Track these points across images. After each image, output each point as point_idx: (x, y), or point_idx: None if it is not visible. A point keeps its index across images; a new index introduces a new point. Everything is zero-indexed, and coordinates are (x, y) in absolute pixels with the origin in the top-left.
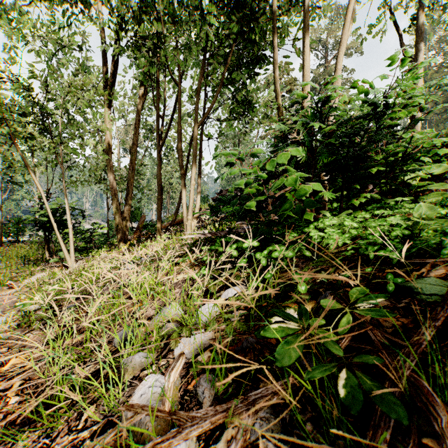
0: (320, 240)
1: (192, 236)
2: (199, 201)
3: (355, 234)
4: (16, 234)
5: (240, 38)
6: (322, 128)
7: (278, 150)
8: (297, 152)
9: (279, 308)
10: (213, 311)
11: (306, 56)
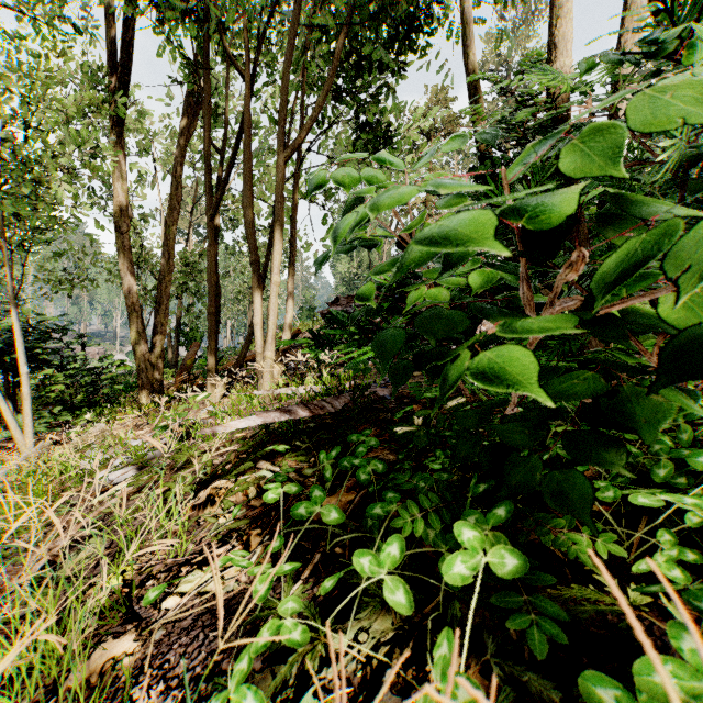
0: None
1: (254, 423)
2: (290, 320)
3: None
4: None
5: None
6: None
7: None
8: None
9: None
10: None
11: None
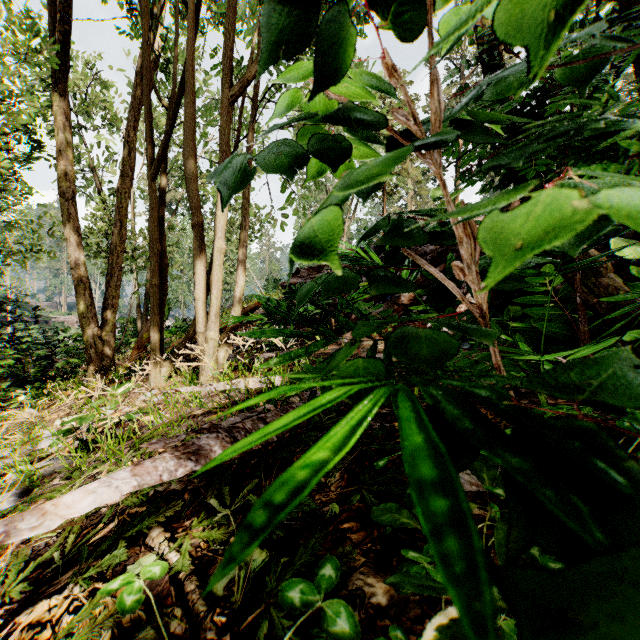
0: None
1: (114, 496)
2: (240, 293)
3: None
4: None
5: None
6: None
7: None
8: None
9: None
10: None
11: None
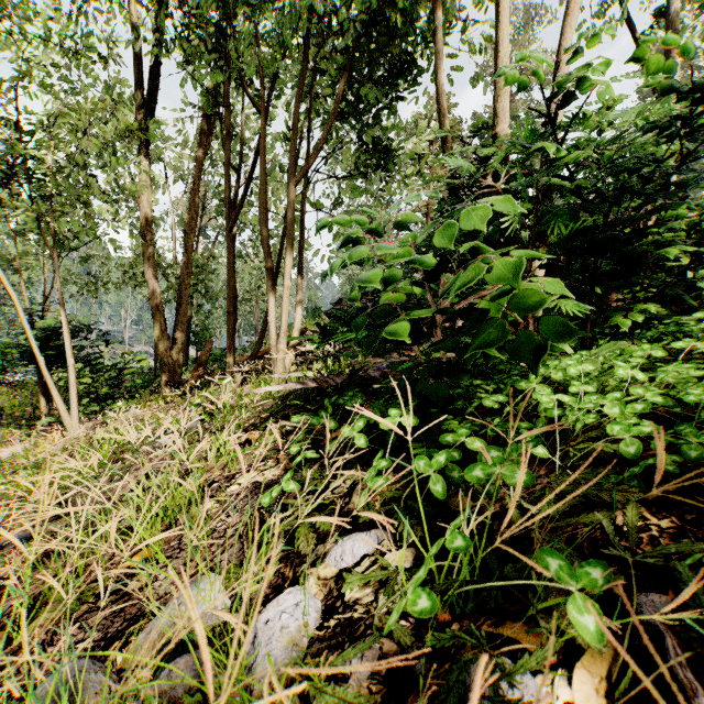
0: (561, 412)
1: (278, 389)
2: (299, 318)
3: (658, 402)
4: (2, 370)
5: (372, 31)
6: (544, 166)
7: (452, 213)
8: (509, 206)
9: (514, 703)
10: (299, 625)
11: (504, 33)
